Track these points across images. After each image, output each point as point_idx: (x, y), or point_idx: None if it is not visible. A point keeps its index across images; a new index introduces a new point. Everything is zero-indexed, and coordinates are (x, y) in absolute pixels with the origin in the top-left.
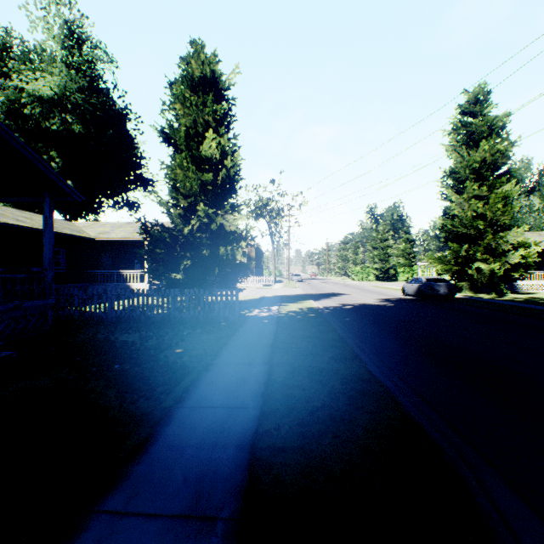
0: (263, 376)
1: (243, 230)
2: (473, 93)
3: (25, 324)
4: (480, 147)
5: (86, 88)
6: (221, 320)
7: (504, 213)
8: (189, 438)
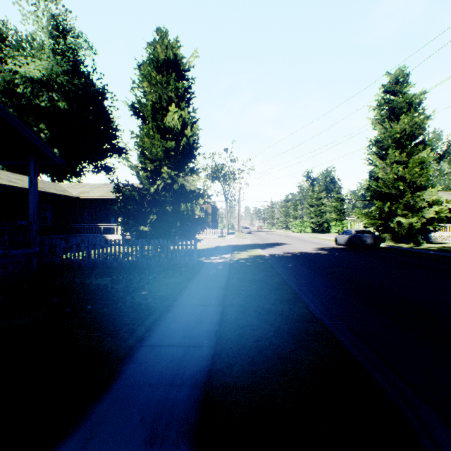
0: (217, 316)
1: (201, 190)
2: (394, 74)
3: (13, 269)
4: (400, 120)
5: (70, 71)
6: (182, 265)
7: (421, 176)
8: (148, 376)
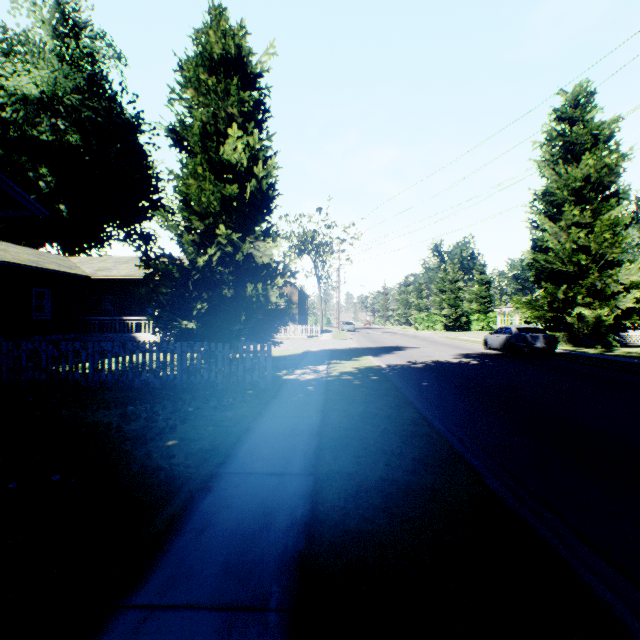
0: (304, 505)
1: (280, 263)
2: (572, 93)
3: None
4: (582, 161)
5: (85, 89)
6: (247, 386)
7: (613, 245)
8: None
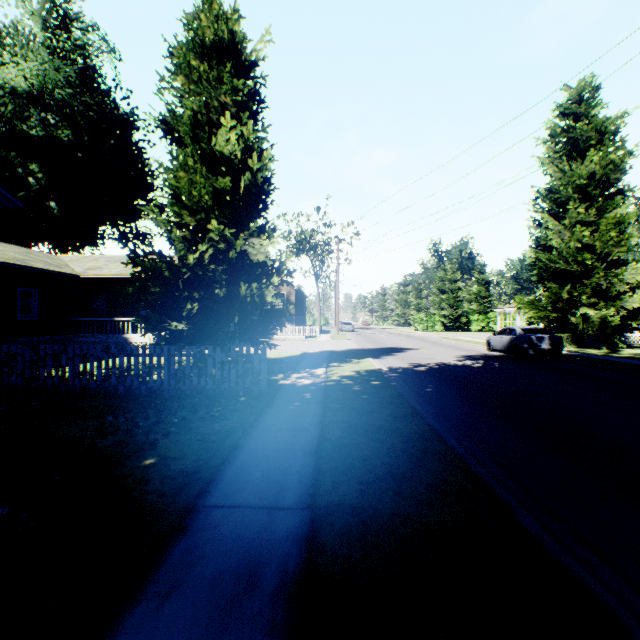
0: (298, 554)
1: (276, 261)
2: (576, 88)
3: None
4: (587, 158)
5: (77, 84)
6: (240, 392)
7: (619, 244)
8: None
